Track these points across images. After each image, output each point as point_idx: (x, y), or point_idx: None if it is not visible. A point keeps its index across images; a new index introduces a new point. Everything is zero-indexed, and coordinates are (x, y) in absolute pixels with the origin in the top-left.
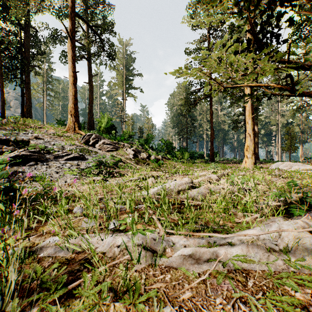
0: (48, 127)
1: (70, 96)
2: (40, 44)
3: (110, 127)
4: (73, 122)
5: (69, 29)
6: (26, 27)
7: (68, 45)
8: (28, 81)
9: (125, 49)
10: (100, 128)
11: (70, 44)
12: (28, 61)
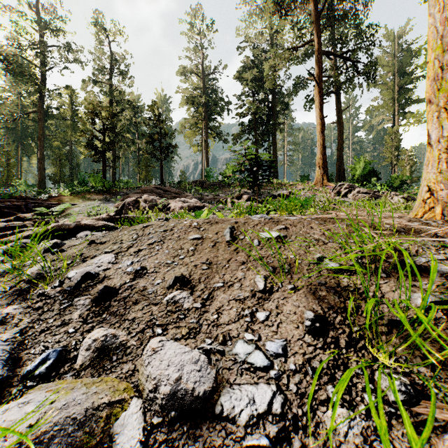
0: (296, 184)
1: (318, 146)
2: (283, 99)
3: (368, 173)
4: (321, 174)
5: (317, 73)
6: (273, 88)
7: (316, 91)
8: (274, 142)
9: (397, 44)
10: (354, 177)
11: (318, 89)
12: (275, 122)
